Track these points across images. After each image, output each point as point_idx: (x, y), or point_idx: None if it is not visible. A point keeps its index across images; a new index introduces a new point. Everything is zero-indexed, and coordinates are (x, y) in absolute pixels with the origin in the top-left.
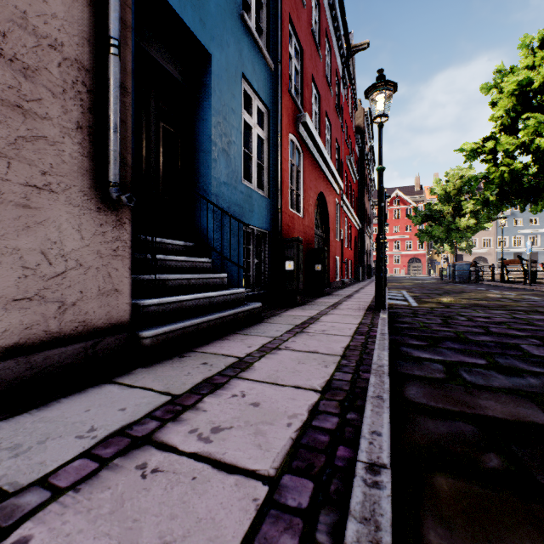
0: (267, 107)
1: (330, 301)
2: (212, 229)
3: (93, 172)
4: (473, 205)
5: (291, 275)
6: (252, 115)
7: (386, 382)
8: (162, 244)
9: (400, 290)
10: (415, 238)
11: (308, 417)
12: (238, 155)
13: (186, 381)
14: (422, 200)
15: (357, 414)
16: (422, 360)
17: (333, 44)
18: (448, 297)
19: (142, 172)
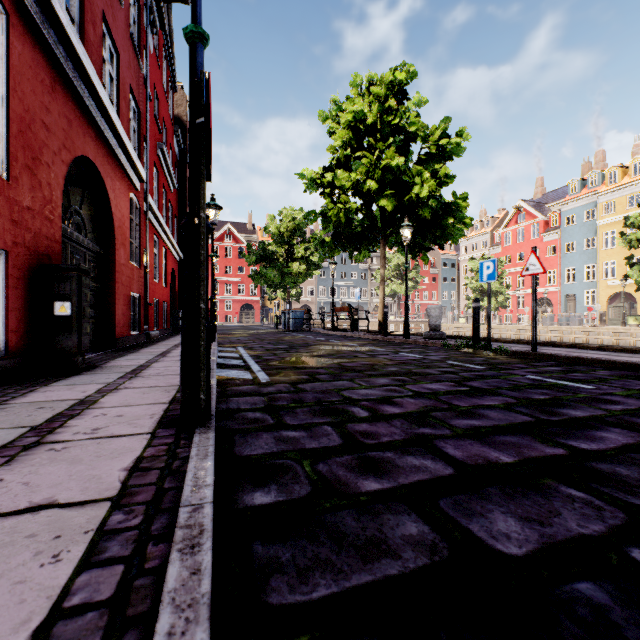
0: None
1: (66, 396)
2: None
3: None
4: (304, 250)
5: None
6: None
7: None
8: None
9: (236, 345)
10: (248, 282)
11: None
12: None
13: None
14: (255, 240)
15: None
16: None
17: None
18: (299, 354)
19: None
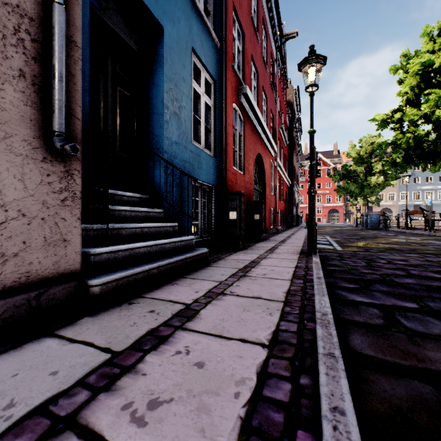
0: (213, 79)
1: (267, 245)
2: (165, 183)
3: (39, 121)
4: (381, 166)
5: (234, 224)
6: (200, 84)
7: (334, 334)
8: (118, 196)
9: (324, 235)
10: (334, 193)
11: (258, 383)
12: (188, 119)
13: (130, 333)
14: (339, 162)
15: (310, 378)
16: (359, 304)
17: (269, 31)
18: (365, 241)
19: (100, 130)
